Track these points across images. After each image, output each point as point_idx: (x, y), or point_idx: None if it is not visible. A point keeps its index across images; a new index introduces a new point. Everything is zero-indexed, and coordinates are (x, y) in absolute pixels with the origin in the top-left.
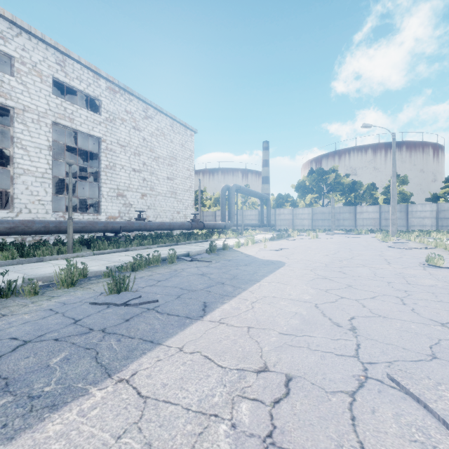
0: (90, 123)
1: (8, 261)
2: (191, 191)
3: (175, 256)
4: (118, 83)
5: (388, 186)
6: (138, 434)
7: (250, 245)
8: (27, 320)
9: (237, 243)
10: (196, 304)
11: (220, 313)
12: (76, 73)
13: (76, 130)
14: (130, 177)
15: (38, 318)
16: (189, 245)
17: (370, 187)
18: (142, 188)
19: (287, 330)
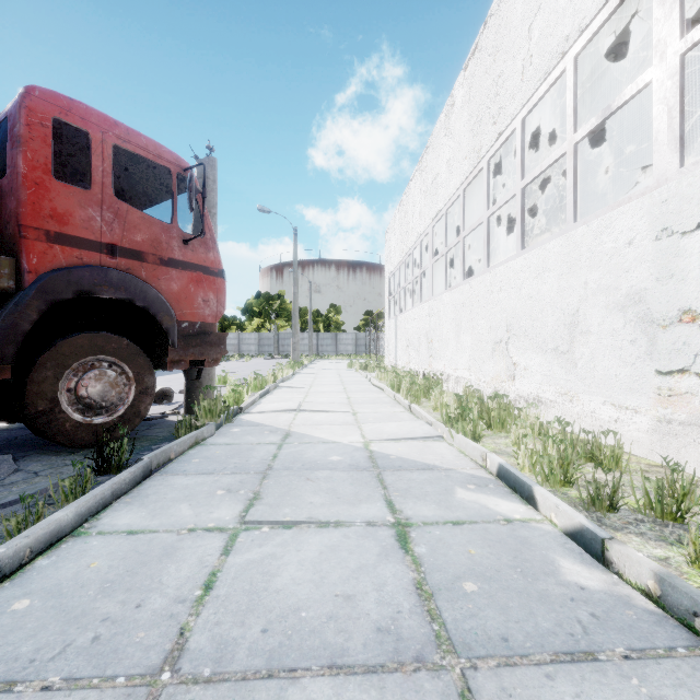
0: None
1: None
2: None
3: None
4: None
5: (326, 315)
6: None
7: None
8: None
9: None
10: None
11: None
12: None
13: None
14: None
15: None
16: None
17: (315, 314)
18: None
19: None
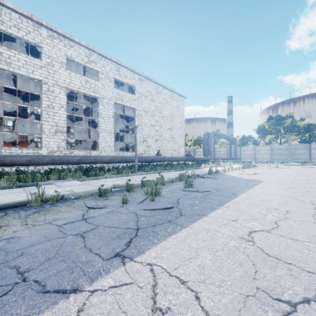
0: (130, 100)
1: (117, 175)
2: (183, 136)
3: (196, 175)
4: (144, 75)
5: None
6: (245, 214)
7: (231, 171)
8: (167, 193)
9: (223, 169)
10: (229, 193)
11: (244, 196)
12: (124, 73)
13: (124, 105)
14: (149, 130)
15: (170, 193)
16: (191, 170)
17: None
18: (156, 136)
19: (279, 202)
